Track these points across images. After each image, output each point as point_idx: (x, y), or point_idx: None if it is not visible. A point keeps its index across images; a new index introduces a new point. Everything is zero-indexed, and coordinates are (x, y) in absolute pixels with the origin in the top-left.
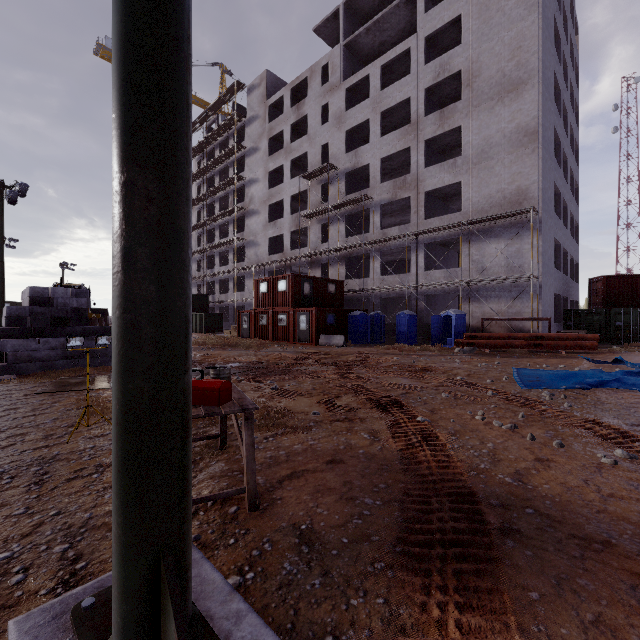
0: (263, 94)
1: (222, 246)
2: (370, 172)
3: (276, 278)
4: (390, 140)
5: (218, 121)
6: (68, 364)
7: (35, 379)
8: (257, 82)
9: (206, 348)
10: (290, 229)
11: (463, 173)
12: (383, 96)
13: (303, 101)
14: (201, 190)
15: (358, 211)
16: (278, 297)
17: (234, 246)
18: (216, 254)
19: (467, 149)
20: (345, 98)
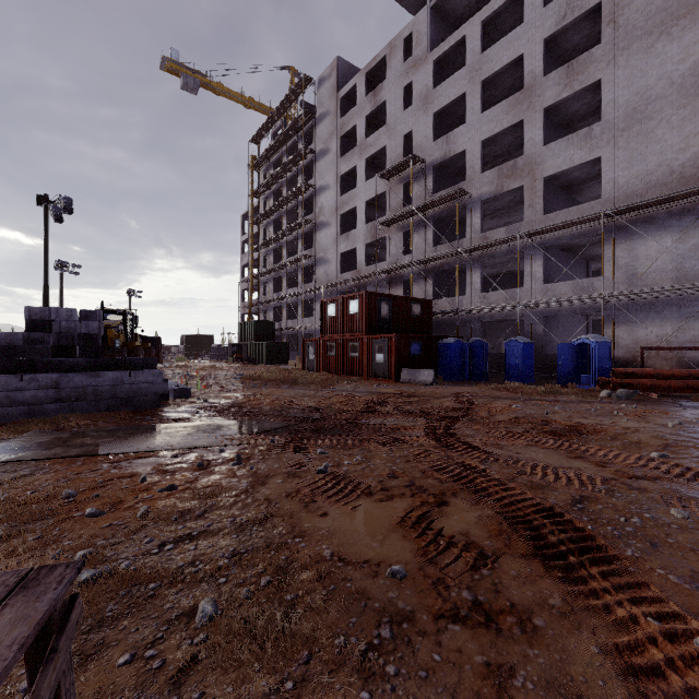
0: (334, 85)
1: (288, 265)
2: (466, 160)
3: (346, 298)
4: (494, 115)
5: (285, 125)
6: (63, 409)
7: (1, 432)
8: (327, 73)
9: (259, 384)
10: (365, 241)
11: (603, 145)
12: (484, 60)
13: (381, 85)
14: (267, 205)
15: (450, 212)
16: (349, 321)
17: (302, 265)
18: (283, 275)
19: (609, 111)
20: (433, 72)
